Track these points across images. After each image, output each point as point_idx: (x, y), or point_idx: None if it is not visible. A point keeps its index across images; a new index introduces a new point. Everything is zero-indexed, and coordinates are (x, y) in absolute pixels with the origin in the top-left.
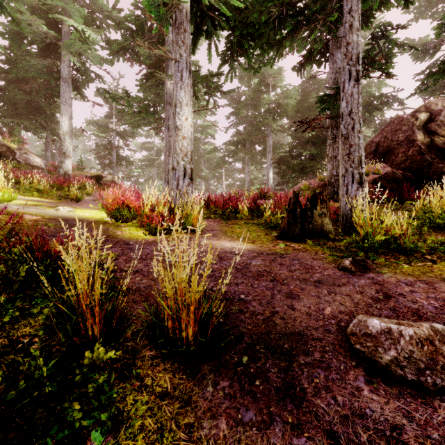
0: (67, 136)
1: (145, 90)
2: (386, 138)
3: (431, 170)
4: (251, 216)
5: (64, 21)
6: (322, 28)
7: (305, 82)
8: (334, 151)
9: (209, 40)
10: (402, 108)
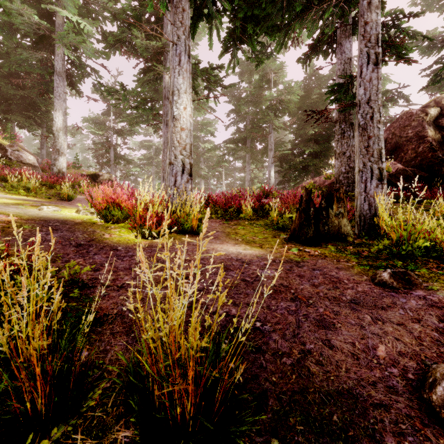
0: (61, 132)
1: (143, 85)
2: (394, 134)
3: (443, 168)
4: (255, 216)
5: (58, 13)
6: (334, 9)
7: (308, 78)
8: (343, 146)
9: (210, 23)
10: (408, 105)
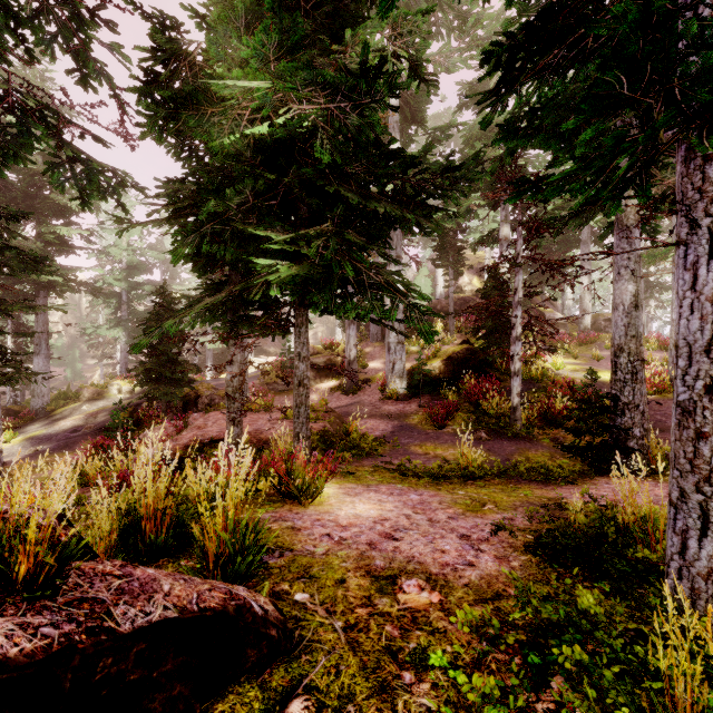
0: (586, 293)
1: None
2: None
3: None
4: None
5: None
6: None
7: None
8: None
9: None
10: None
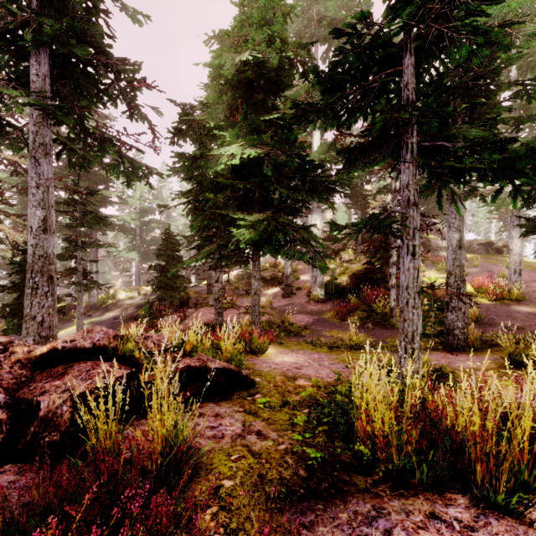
0: None
1: None
2: None
3: None
4: None
5: None
6: None
7: None
8: None
9: None
10: None
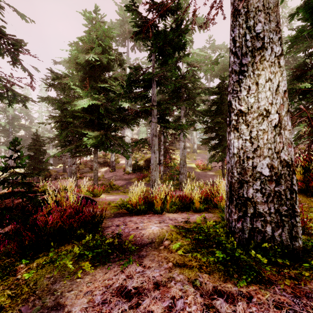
0: (195, 137)
1: None
2: None
3: None
4: None
5: None
6: None
7: None
8: None
9: None
10: None
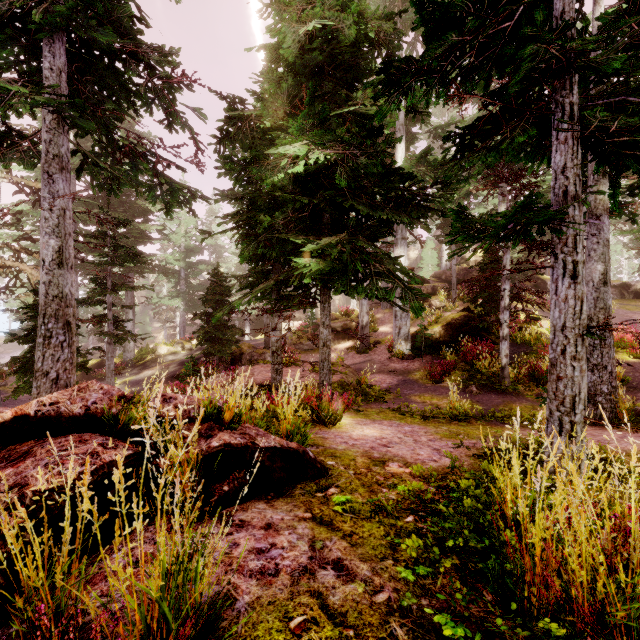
0: None
1: None
2: None
3: None
4: None
5: None
6: None
7: None
8: None
9: None
10: None
